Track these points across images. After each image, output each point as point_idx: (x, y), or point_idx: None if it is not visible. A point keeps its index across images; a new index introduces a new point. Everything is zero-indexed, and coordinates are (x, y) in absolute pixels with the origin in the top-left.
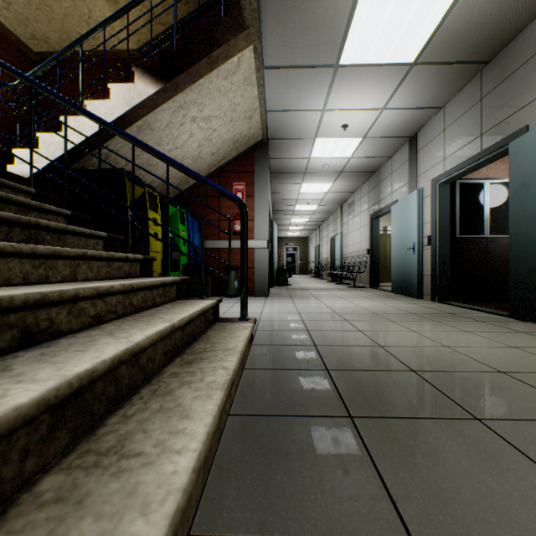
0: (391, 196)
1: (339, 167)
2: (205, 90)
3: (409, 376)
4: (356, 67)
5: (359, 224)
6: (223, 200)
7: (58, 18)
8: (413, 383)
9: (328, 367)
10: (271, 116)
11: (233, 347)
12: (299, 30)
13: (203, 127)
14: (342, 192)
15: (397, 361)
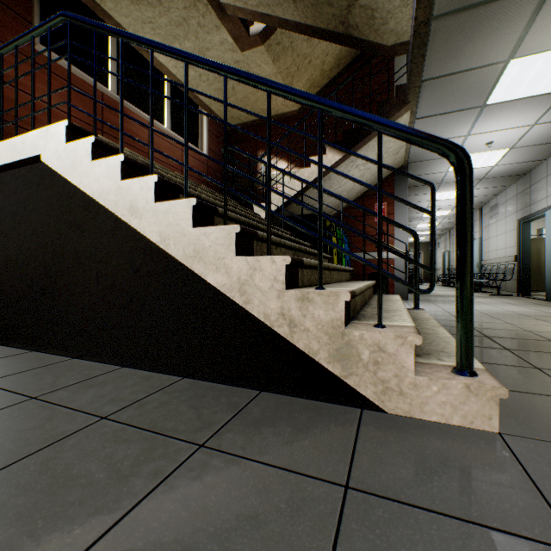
0: (545, 200)
1: (480, 175)
2: (370, 147)
3: (549, 342)
4: (503, 103)
5: (504, 229)
6: (365, 219)
7: (251, 103)
8: (550, 344)
9: (486, 336)
10: (414, 147)
11: (427, 318)
12: (450, 93)
13: (361, 169)
14: (482, 196)
15: (540, 337)
